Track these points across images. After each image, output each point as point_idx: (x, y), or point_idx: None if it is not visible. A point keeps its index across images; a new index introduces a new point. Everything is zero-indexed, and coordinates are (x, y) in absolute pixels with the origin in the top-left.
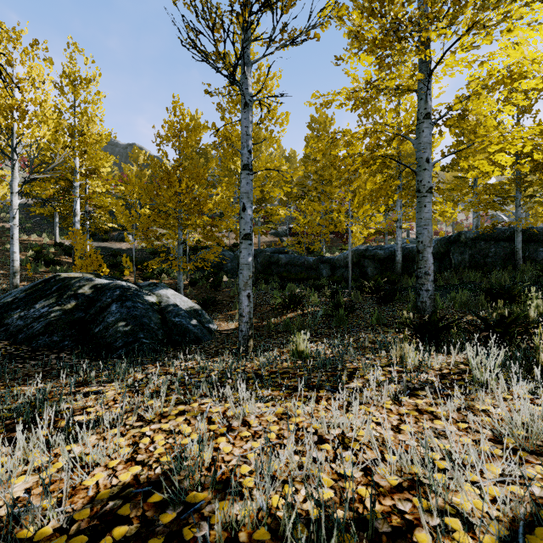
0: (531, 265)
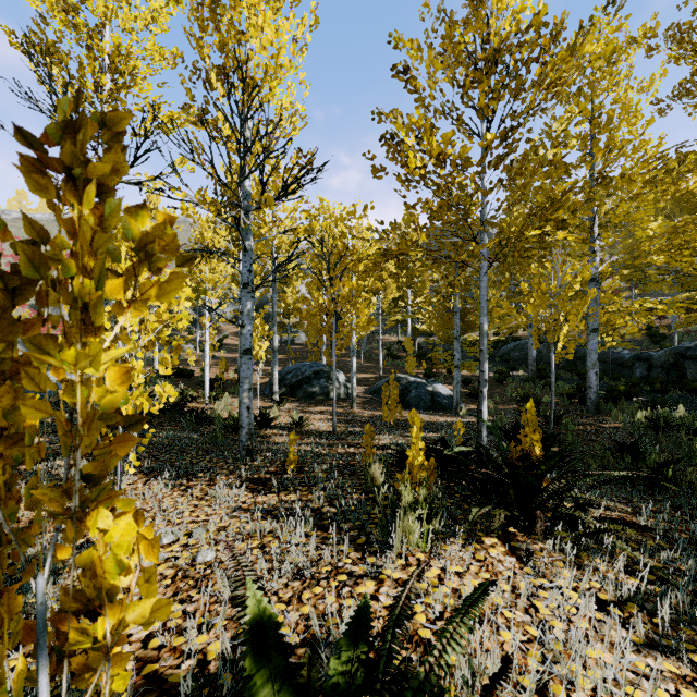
0: None
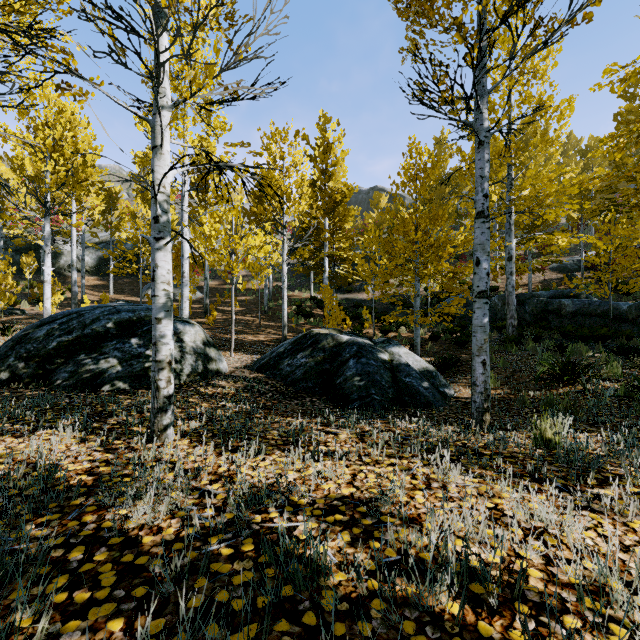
0: None
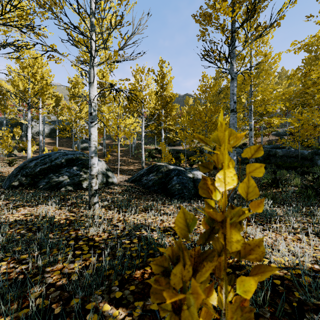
0: None
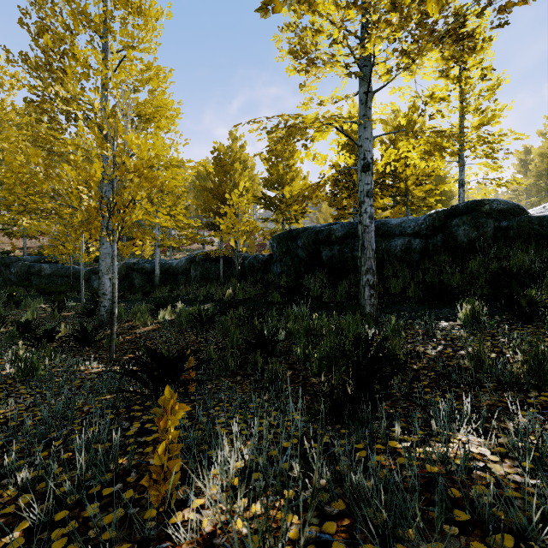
0: (223, 281)
